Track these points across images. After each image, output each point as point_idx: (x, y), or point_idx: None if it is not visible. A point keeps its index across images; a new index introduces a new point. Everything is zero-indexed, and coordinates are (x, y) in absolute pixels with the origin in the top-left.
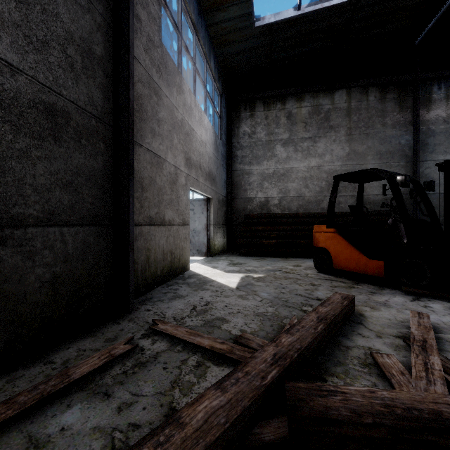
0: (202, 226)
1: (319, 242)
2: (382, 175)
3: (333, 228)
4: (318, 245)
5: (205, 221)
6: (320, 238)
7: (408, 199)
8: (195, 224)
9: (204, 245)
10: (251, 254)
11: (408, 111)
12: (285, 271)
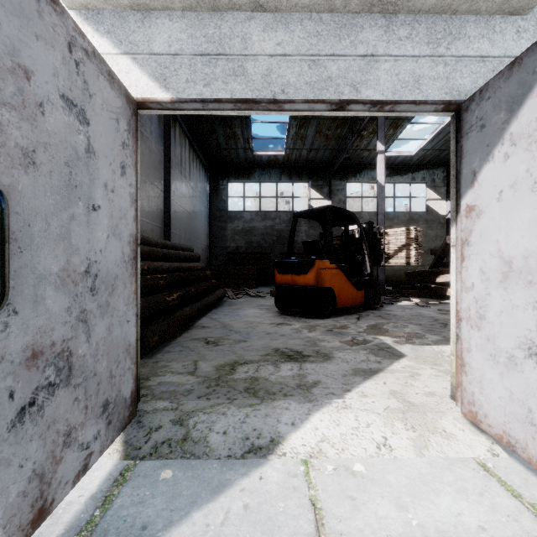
0: (122, 249)
1: (325, 281)
2: (357, 220)
3: (335, 263)
4: (324, 284)
5: (133, 219)
6: (327, 276)
7: (162, 234)
8: (96, 231)
9: (129, 355)
10: (164, 341)
11: (162, 132)
12: (330, 328)
